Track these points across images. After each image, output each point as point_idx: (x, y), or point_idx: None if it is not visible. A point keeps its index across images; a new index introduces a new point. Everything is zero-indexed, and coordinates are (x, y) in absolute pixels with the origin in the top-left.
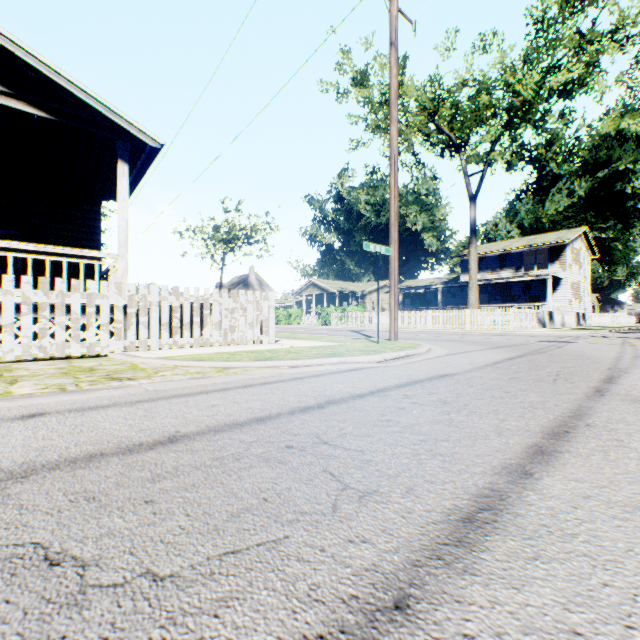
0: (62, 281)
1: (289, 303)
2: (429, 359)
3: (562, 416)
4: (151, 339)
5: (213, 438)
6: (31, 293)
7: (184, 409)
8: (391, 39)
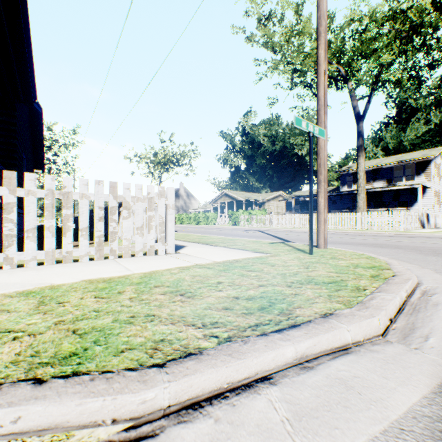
0: None
1: (208, 208)
2: None
3: None
4: None
5: None
6: None
7: None
8: None
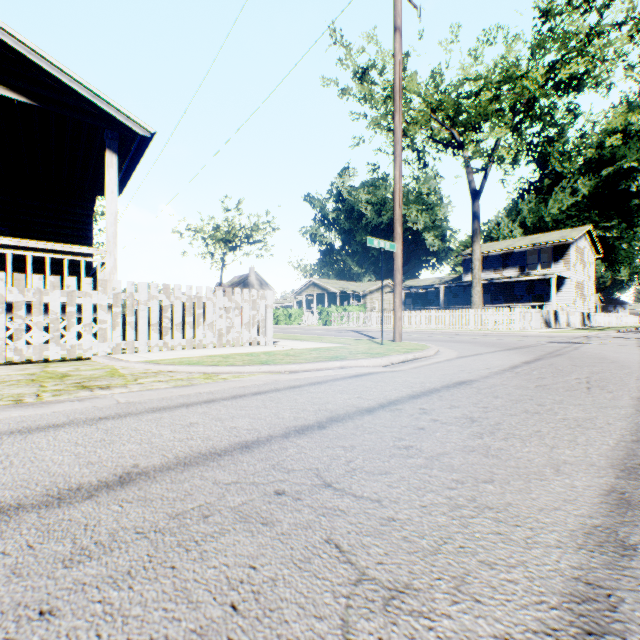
0: (40, 278)
1: (289, 303)
2: (439, 362)
3: (624, 440)
4: (139, 340)
5: (179, 477)
6: (4, 290)
7: (154, 430)
8: (395, 24)
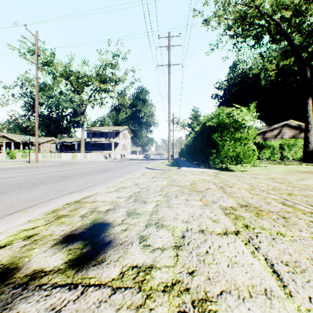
0: None
1: None
2: (40, 165)
3: (43, 167)
4: None
5: None
6: None
7: None
8: (36, 77)
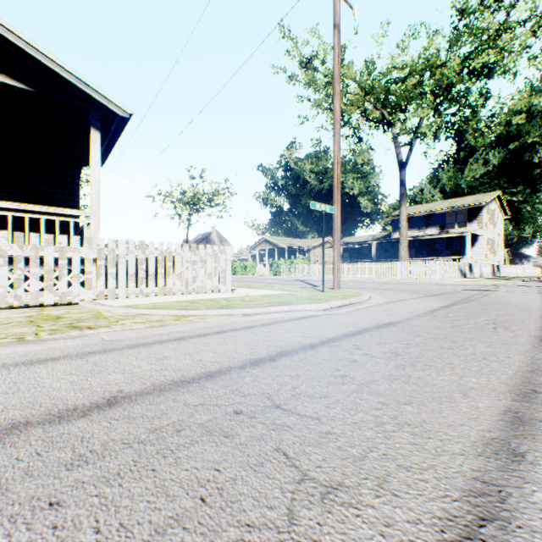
0: (36, 236)
1: (245, 256)
2: (371, 307)
3: (521, 371)
4: (119, 288)
5: (156, 400)
6: (7, 247)
7: (134, 362)
8: (334, 22)
